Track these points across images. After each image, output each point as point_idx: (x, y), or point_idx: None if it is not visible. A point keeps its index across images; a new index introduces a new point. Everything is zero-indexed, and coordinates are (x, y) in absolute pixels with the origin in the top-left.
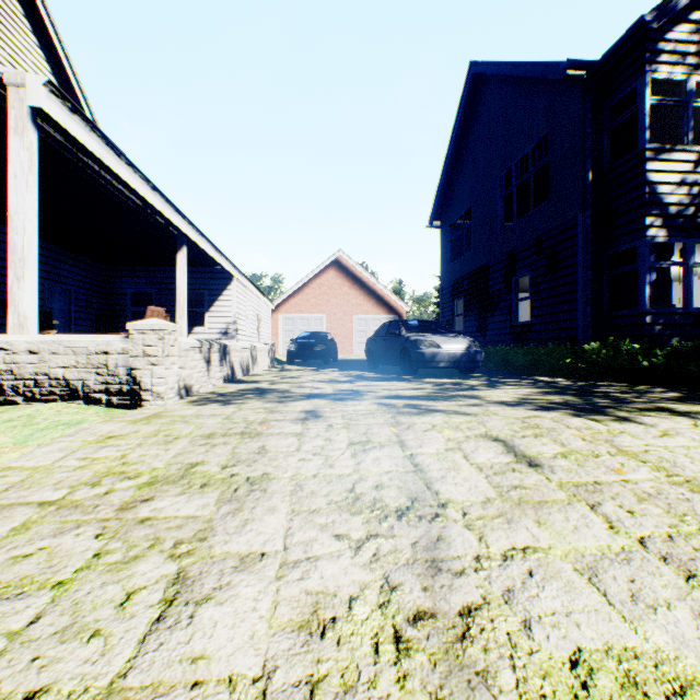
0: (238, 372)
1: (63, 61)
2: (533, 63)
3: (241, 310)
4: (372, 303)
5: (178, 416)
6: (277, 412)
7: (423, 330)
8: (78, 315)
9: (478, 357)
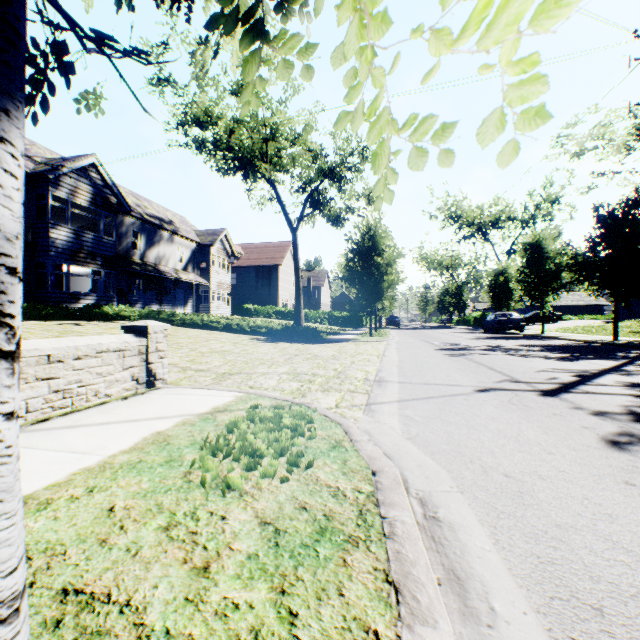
0: None
1: None
2: None
3: None
4: None
5: None
6: None
7: None
8: None
9: None
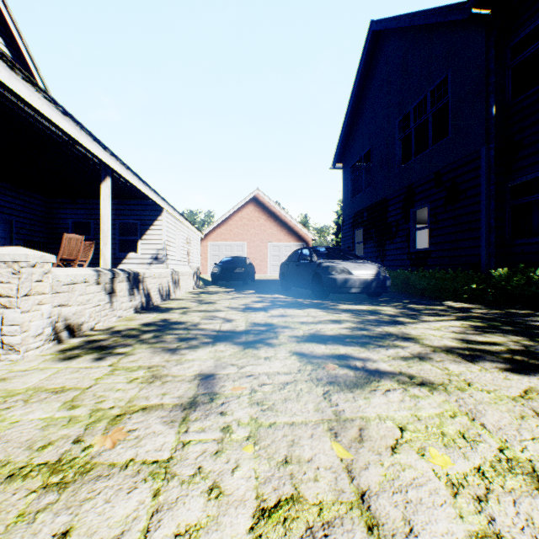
0: (156, 298)
1: (2, 9)
2: (435, 9)
3: (171, 238)
4: (284, 233)
5: (3, 393)
6: (158, 381)
7: (333, 257)
8: (20, 242)
9: (387, 282)
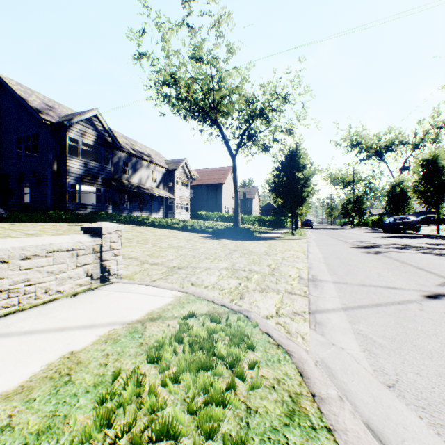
0: None
1: None
2: (31, 106)
3: None
4: None
5: None
6: None
7: None
8: None
9: (4, 215)
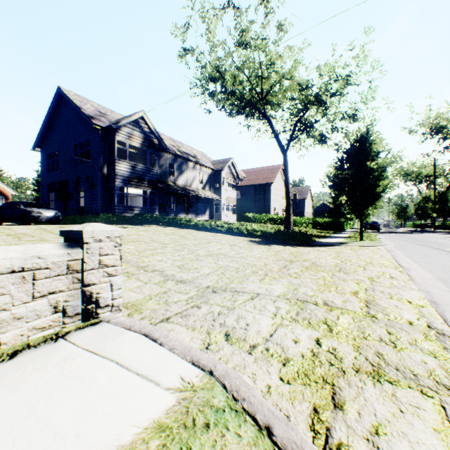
0: None
1: None
2: (84, 113)
3: None
4: None
5: None
6: None
7: (34, 207)
8: None
9: (61, 218)
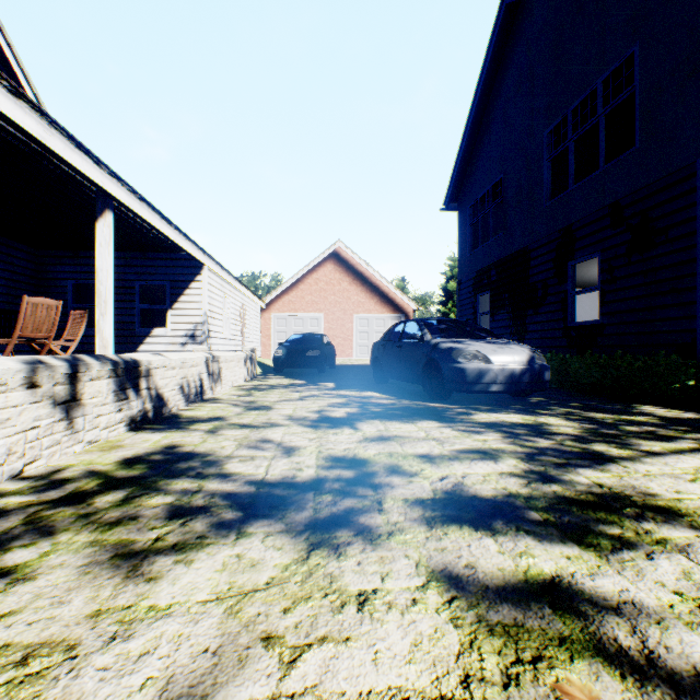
0: (176, 400)
1: None
2: None
3: (215, 306)
4: (375, 301)
5: None
6: None
7: (456, 334)
8: None
9: (545, 374)
